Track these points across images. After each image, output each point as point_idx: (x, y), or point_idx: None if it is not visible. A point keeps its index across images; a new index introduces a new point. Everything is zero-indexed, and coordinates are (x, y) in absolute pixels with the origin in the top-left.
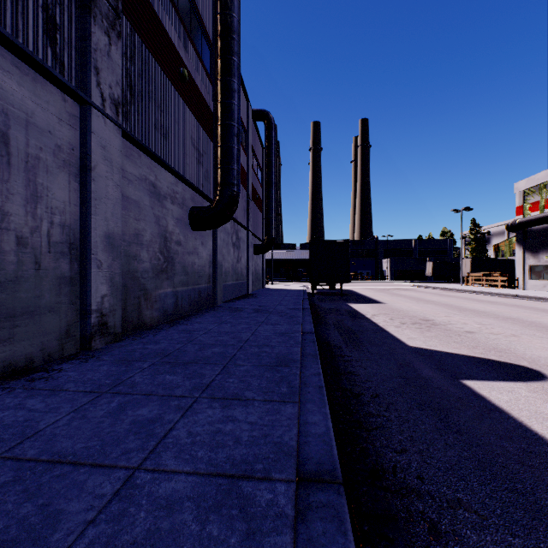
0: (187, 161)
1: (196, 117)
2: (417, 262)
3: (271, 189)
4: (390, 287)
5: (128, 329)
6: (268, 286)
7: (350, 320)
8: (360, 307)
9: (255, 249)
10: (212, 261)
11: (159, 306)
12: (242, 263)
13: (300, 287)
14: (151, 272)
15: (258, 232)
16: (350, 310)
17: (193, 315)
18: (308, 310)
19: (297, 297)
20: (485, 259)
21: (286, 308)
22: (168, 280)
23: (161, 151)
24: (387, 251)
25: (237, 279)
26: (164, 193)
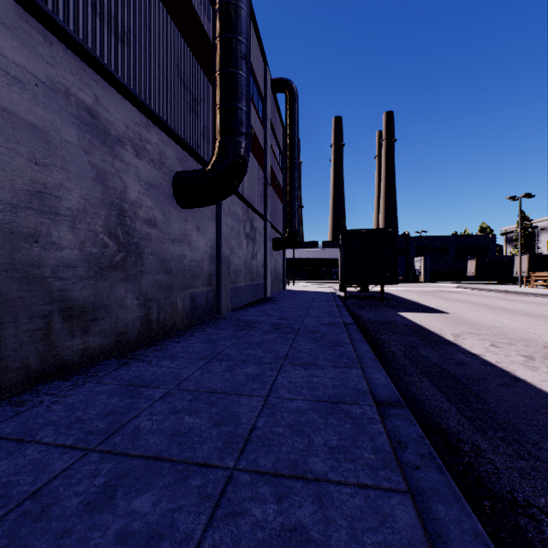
0: (168, 99)
1: (187, 42)
2: (455, 260)
3: (294, 172)
4: (431, 288)
5: (7, 384)
6: (289, 287)
7: (428, 347)
8: (420, 320)
9: (274, 244)
10: (215, 255)
11: (105, 328)
12: (259, 259)
13: (327, 288)
14: (85, 268)
15: (277, 224)
16: (410, 324)
17: (177, 336)
18: (355, 328)
19: (328, 303)
20: (547, 255)
21: (319, 323)
22: (127, 282)
23: (110, 60)
24: (420, 248)
25: (252, 279)
26: (119, 135)
